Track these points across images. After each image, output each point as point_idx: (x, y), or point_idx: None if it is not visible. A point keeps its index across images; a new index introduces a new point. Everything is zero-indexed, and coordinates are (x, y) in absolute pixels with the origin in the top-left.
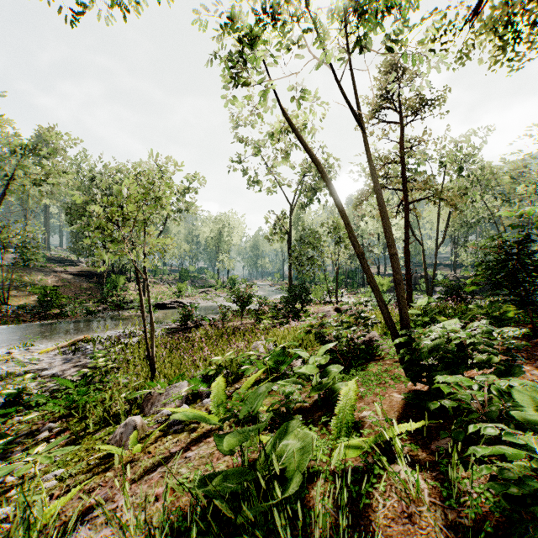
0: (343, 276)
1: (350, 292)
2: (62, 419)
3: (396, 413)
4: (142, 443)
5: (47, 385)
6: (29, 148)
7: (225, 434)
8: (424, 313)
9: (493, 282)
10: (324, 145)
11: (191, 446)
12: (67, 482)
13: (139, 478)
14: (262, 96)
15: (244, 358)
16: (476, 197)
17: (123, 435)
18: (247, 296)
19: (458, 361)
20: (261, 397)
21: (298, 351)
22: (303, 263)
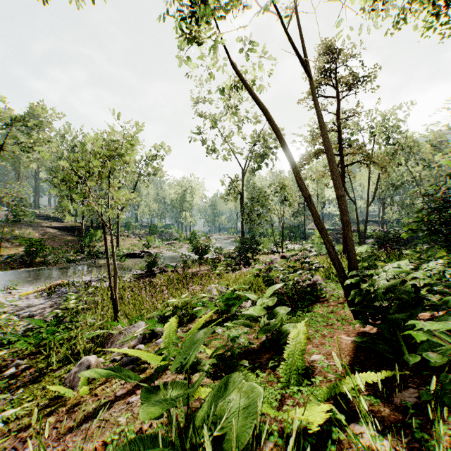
0: (287, 230)
1: (293, 244)
2: (30, 356)
3: (347, 357)
4: (92, 384)
5: (23, 324)
6: (17, 119)
7: (158, 387)
8: (362, 259)
9: (429, 229)
10: None
11: (136, 390)
12: (11, 425)
13: (77, 426)
14: (212, 46)
15: (198, 300)
16: (402, 161)
17: (76, 375)
18: (205, 246)
19: (413, 303)
20: (197, 345)
21: (246, 293)
22: (253, 218)
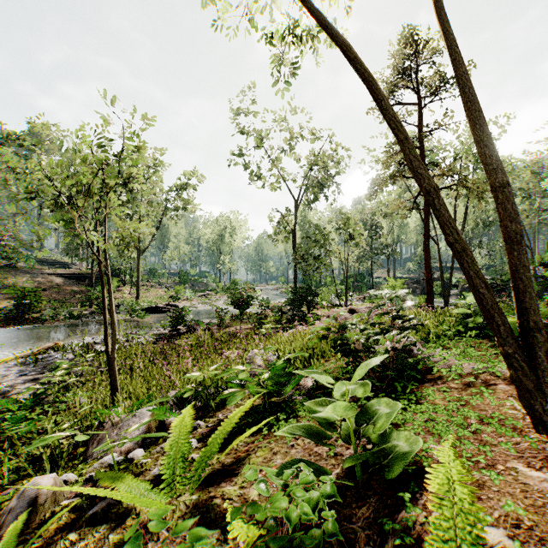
0: (351, 279)
1: (358, 295)
2: None
3: None
4: (26, 543)
5: None
6: (7, 135)
7: None
8: (473, 312)
9: None
10: (331, 136)
11: None
12: None
13: None
14: None
15: (234, 373)
16: None
17: (7, 518)
18: (247, 297)
19: None
20: None
21: (315, 373)
22: (309, 262)
